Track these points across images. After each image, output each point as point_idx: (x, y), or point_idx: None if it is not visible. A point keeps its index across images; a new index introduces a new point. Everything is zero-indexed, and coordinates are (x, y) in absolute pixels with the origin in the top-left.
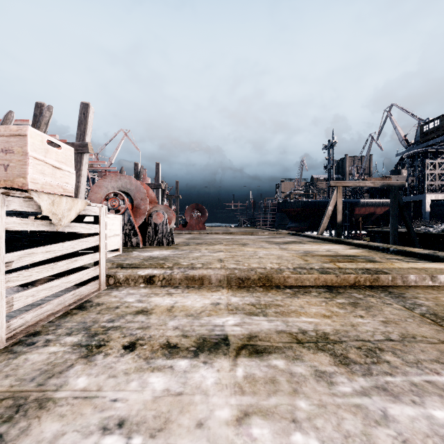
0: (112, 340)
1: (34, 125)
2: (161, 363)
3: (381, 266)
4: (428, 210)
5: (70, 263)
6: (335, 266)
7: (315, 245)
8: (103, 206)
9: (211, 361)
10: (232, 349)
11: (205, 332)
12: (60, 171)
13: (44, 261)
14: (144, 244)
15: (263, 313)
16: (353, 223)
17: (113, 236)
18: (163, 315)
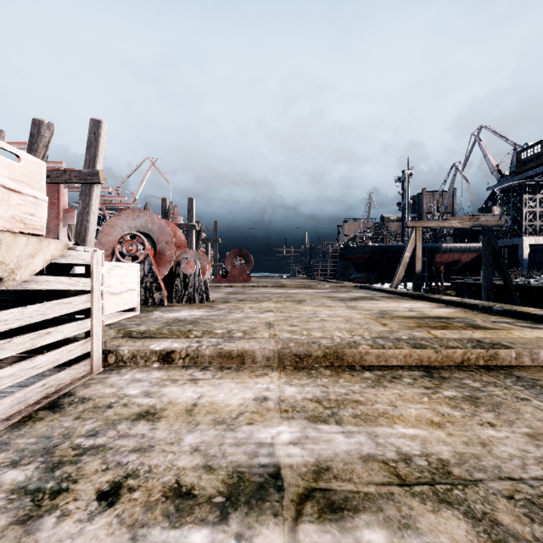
0: (83, 477)
1: (30, 148)
2: (157, 538)
3: (494, 335)
4: (526, 257)
5: (37, 338)
6: (430, 336)
7: (392, 303)
8: (96, 250)
9: (250, 534)
10: (287, 502)
11: (242, 459)
12: (18, 195)
13: (13, 331)
14: (171, 301)
15: (336, 418)
16: (433, 272)
17: (126, 291)
18: (178, 421)
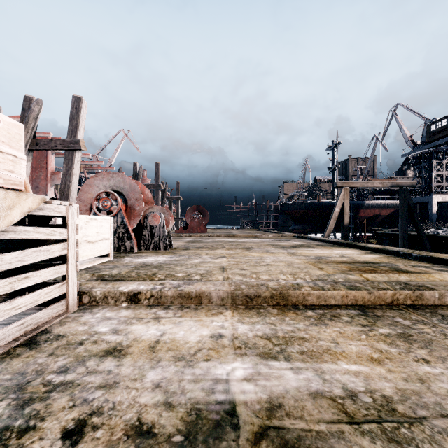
0: (51, 415)
1: (22, 120)
2: None
3: (418, 278)
4: (435, 212)
5: (16, 282)
6: (363, 279)
7: (326, 250)
8: (72, 204)
9: None
10: (243, 441)
11: (199, 396)
12: None
13: None
14: (140, 248)
15: (285, 355)
16: (358, 225)
17: (101, 240)
18: (142, 358)
